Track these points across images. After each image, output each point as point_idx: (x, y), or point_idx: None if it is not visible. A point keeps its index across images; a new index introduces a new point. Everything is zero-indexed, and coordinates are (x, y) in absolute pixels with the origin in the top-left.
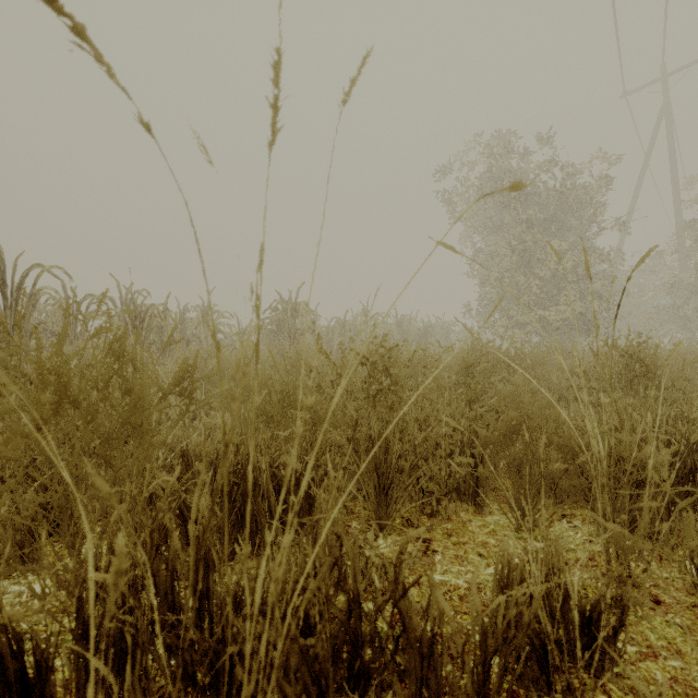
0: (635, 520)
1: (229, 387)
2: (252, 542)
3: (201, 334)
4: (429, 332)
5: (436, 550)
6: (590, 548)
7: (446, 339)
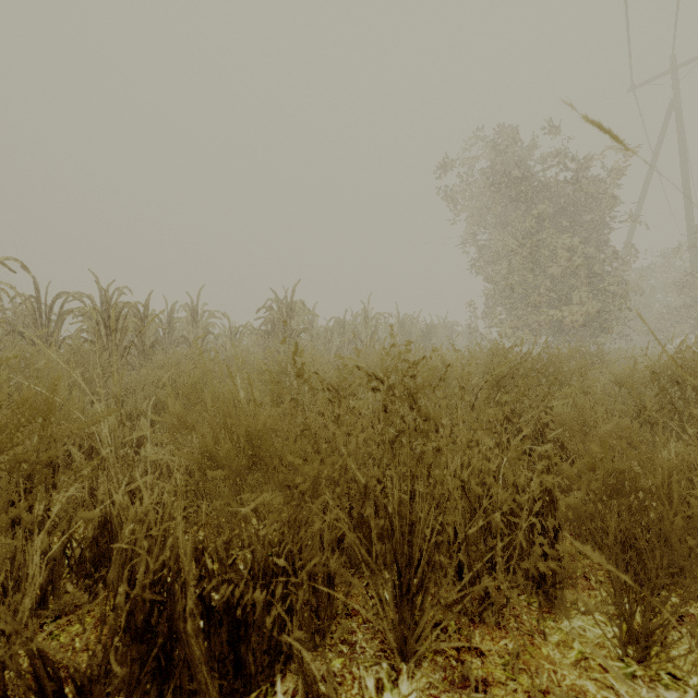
0: None
1: (182, 414)
2: None
3: (189, 335)
4: (432, 332)
5: None
6: None
7: (449, 340)
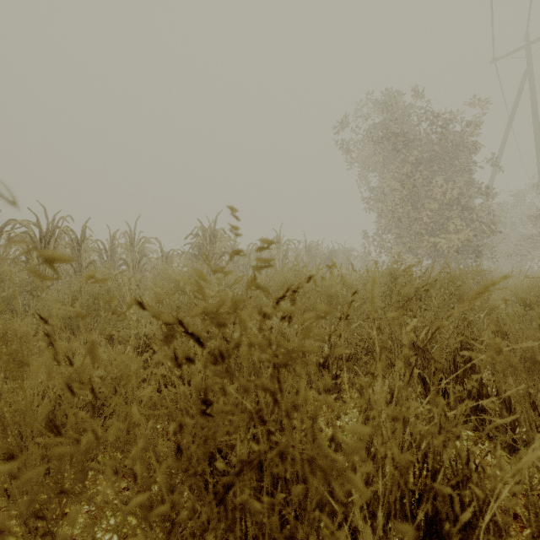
0: None
1: None
2: None
3: (128, 257)
4: (333, 256)
5: None
6: None
7: (347, 262)
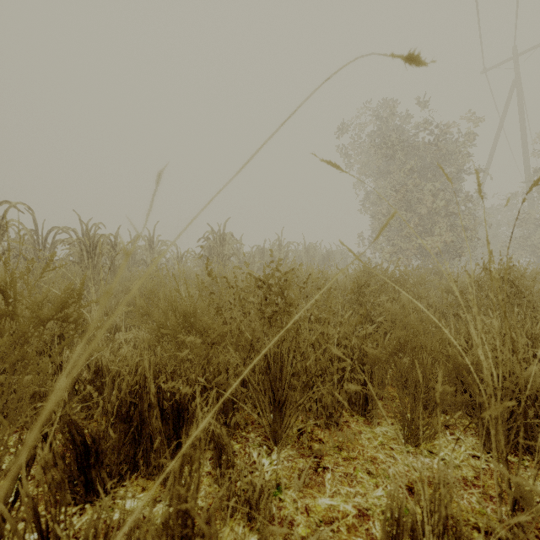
0: (515, 435)
1: (145, 306)
2: (147, 461)
3: (147, 258)
4: (330, 256)
5: (327, 466)
6: (474, 464)
7: (344, 262)
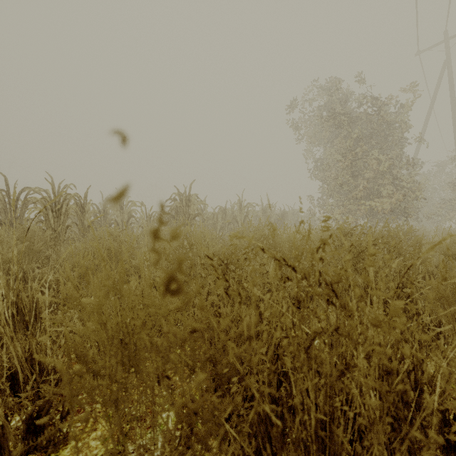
0: None
1: (74, 292)
2: None
3: (118, 218)
4: (285, 216)
5: None
6: None
7: (296, 222)
